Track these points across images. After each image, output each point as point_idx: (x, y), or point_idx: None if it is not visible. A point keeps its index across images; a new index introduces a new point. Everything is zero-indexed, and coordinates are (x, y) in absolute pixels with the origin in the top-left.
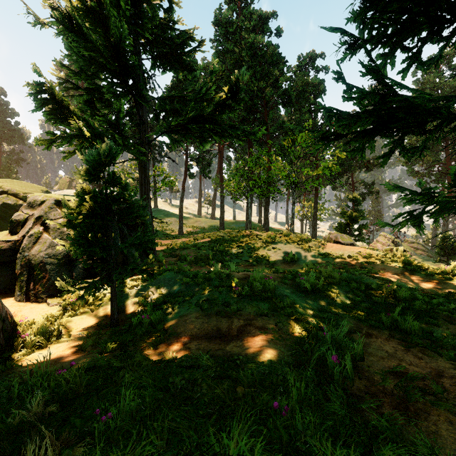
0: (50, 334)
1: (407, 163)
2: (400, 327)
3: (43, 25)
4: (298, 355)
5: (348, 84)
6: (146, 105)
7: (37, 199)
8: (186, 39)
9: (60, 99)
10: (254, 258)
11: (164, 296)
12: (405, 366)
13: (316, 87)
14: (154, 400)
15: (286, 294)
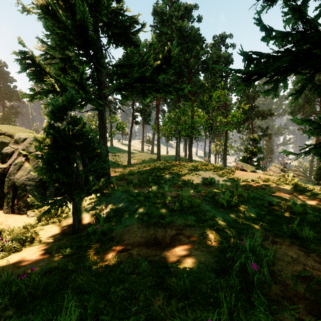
0: (25, 239)
1: (292, 113)
2: (299, 235)
3: (29, 12)
4: (221, 261)
5: (267, 31)
6: (103, 69)
7: (21, 137)
8: (132, 22)
9: (38, 63)
10: (182, 181)
11: (114, 210)
12: (311, 271)
13: (226, 58)
14: (96, 309)
15: (208, 209)
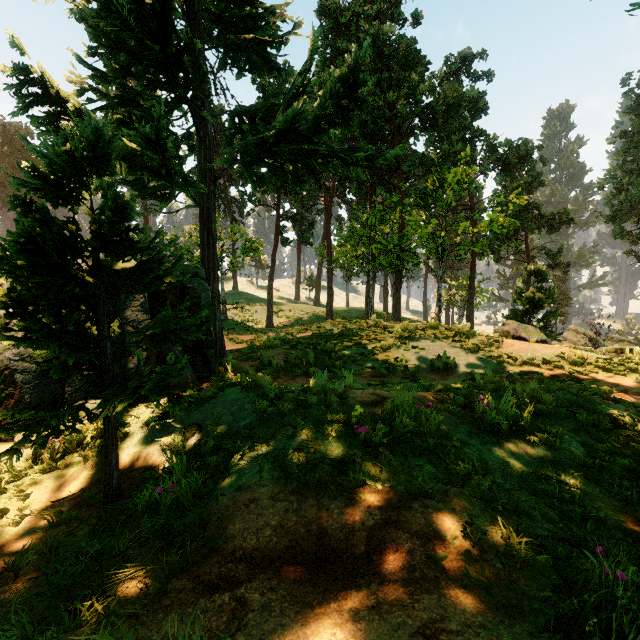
0: None
1: (614, 219)
2: None
3: None
4: None
5: None
6: (209, 117)
7: None
8: (273, 18)
9: (57, 94)
10: (383, 363)
11: (218, 435)
12: None
13: (473, 103)
14: None
15: (461, 438)
